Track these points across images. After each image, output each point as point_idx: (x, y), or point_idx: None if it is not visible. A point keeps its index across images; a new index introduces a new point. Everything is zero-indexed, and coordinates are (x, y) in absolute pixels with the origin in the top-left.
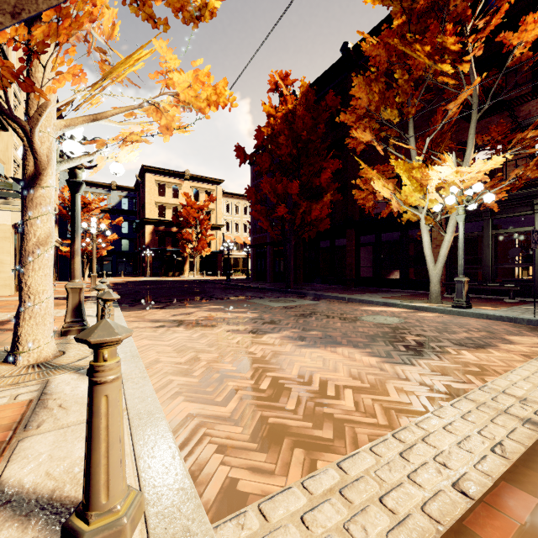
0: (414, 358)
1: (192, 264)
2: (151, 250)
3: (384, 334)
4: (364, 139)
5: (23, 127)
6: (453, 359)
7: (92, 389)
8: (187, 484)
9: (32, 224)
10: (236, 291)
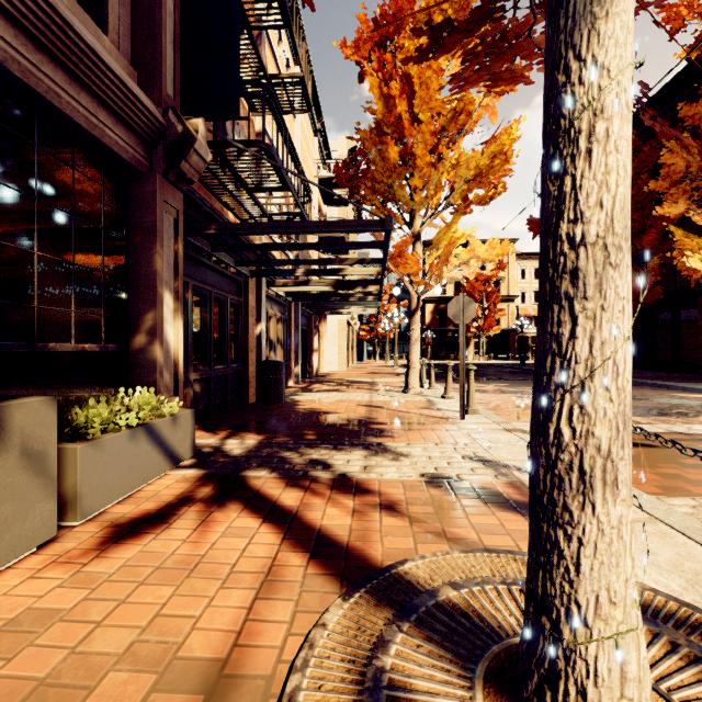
0: (652, 416)
1: (477, 345)
2: (432, 330)
3: (654, 407)
4: (672, 214)
5: (419, 295)
6: (689, 419)
7: (469, 380)
8: (490, 413)
9: (413, 332)
10: (528, 375)
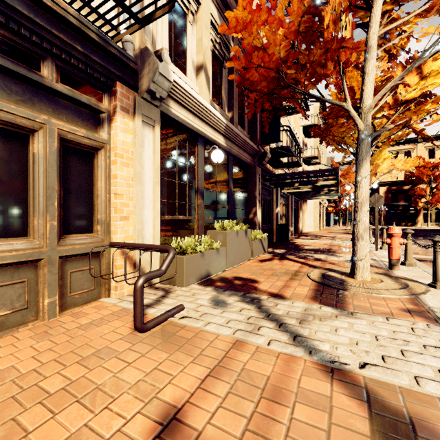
0: None
1: (426, 215)
2: (384, 205)
3: None
4: None
5: None
6: None
7: (382, 233)
8: None
9: None
10: None
